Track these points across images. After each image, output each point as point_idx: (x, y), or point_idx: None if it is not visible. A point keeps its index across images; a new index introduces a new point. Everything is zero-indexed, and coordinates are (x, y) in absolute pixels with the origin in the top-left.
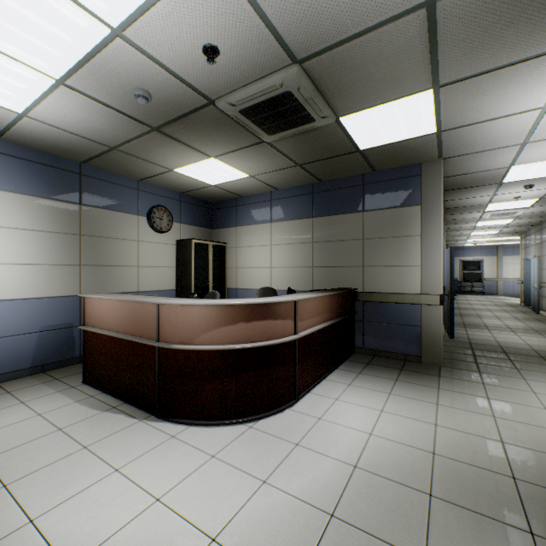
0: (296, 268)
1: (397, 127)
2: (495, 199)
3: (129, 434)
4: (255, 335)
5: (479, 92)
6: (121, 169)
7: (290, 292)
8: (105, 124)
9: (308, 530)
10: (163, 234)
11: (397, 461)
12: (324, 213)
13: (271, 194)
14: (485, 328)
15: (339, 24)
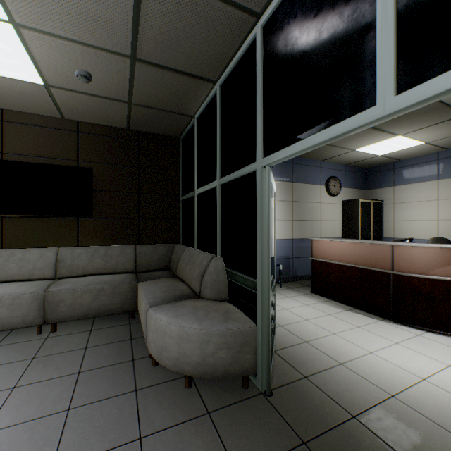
0: None
1: None
2: None
3: (380, 326)
4: None
5: None
6: (315, 155)
7: None
8: None
9: None
10: (334, 196)
11: None
12: None
13: (438, 154)
14: None
15: None
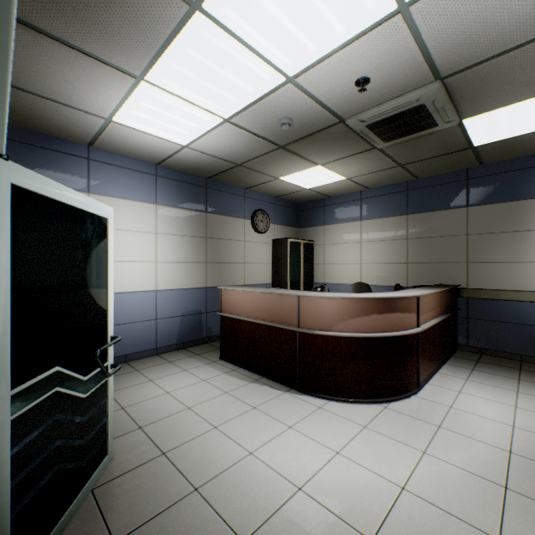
0: (388, 264)
1: (525, 122)
2: None
3: (282, 402)
4: (386, 326)
5: None
6: (236, 180)
7: (398, 287)
8: (243, 147)
9: (487, 495)
10: (262, 234)
11: None
12: (420, 210)
13: (361, 193)
14: None
15: (497, 43)
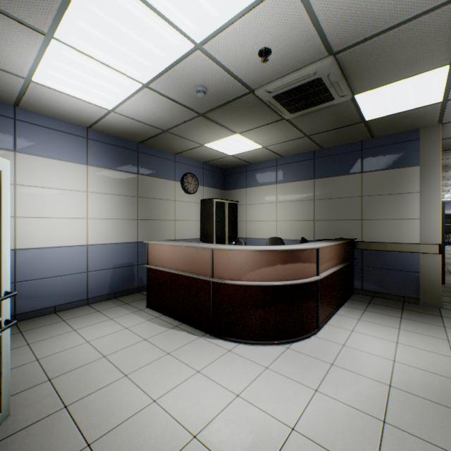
0: (299, 221)
1: (405, 99)
2: None
3: (196, 346)
4: (289, 275)
5: None
6: (165, 146)
7: (303, 241)
8: (166, 113)
9: (367, 430)
10: (191, 195)
11: (427, 385)
12: (325, 175)
13: (276, 160)
14: None
15: (379, 20)
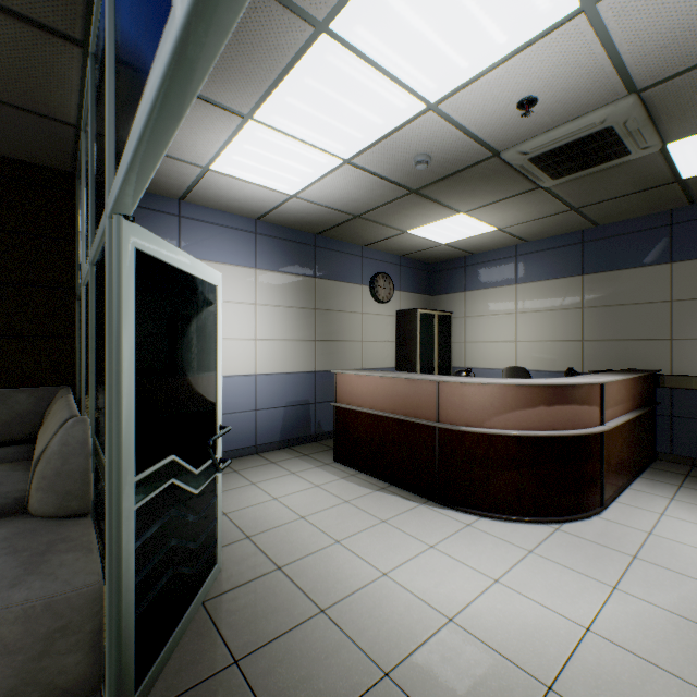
0: (555, 342)
1: None
2: None
3: (418, 516)
4: (557, 422)
5: None
6: (351, 236)
7: (571, 372)
8: (364, 193)
9: None
10: (383, 304)
11: None
12: (602, 268)
13: (516, 248)
14: None
15: None
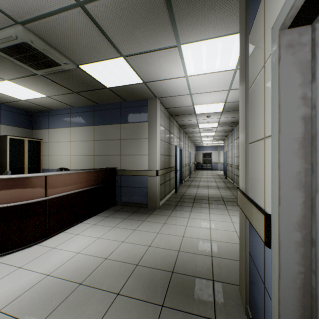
0: (85, 156)
1: (119, 76)
2: (199, 122)
3: None
4: (4, 199)
5: (148, 63)
6: None
7: (61, 170)
8: None
9: None
10: None
11: (79, 267)
12: (100, 123)
13: (70, 109)
14: (197, 187)
15: (30, 4)
